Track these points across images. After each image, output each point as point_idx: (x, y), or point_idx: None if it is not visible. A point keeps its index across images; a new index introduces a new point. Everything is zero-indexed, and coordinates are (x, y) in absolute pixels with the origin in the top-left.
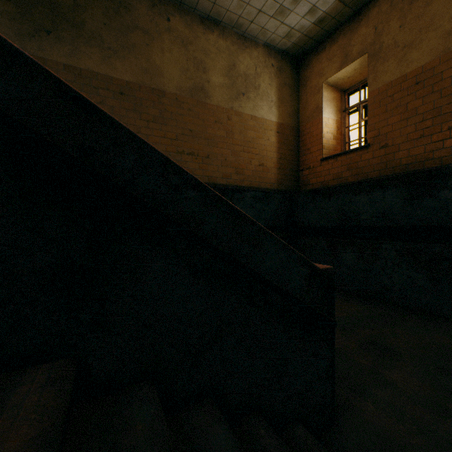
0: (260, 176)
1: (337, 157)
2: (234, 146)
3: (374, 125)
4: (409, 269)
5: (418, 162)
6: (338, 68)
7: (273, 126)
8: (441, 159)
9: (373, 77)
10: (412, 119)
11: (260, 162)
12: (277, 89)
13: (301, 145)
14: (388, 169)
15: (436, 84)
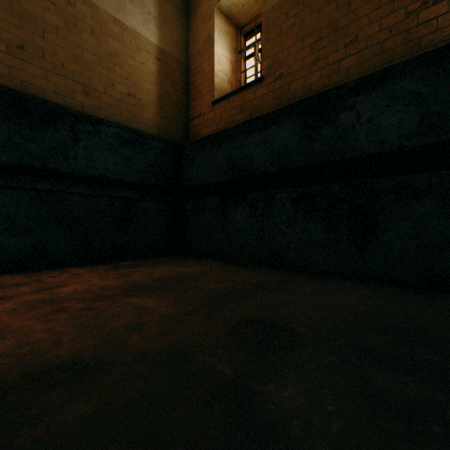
0: (131, 111)
1: (230, 97)
2: (80, 50)
3: (269, 52)
4: (306, 220)
5: (314, 91)
6: None
7: (152, 48)
8: (337, 84)
9: None
10: (308, 39)
11: (130, 90)
12: (157, 1)
13: (192, 88)
14: (283, 104)
15: None
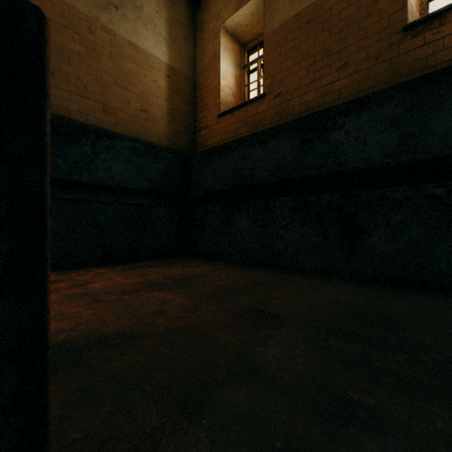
0: (144, 125)
1: (234, 111)
2: (100, 73)
3: (270, 71)
4: (302, 226)
5: (310, 109)
6: (235, 9)
7: (162, 66)
8: (330, 104)
9: (269, 17)
10: (305, 62)
11: (143, 106)
12: (167, 22)
13: (199, 101)
14: (282, 120)
15: (326, 21)
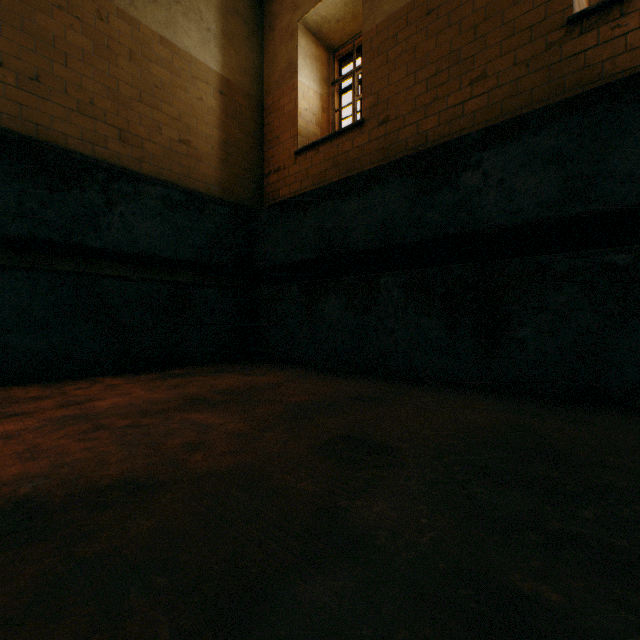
0: (184, 163)
1: (319, 146)
2: (116, 82)
3: (371, 87)
4: (419, 313)
5: (431, 141)
6: None
7: (212, 77)
8: (460, 133)
9: (371, 6)
10: (423, 73)
11: (182, 135)
12: (220, 12)
13: (268, 132)
14: (390, 158)
15: (454, 12)
